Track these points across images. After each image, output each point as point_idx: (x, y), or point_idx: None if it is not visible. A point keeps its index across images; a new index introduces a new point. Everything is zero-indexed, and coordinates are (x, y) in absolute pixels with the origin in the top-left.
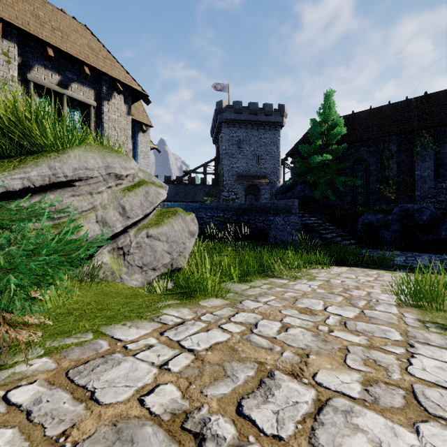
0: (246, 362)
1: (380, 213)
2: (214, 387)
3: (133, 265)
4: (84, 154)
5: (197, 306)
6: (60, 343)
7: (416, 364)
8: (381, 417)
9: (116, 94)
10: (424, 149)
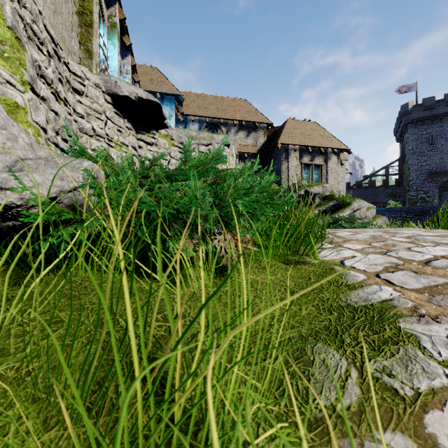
0: None
1: None
2: None
3: None
4: (357, 203)
5: None
6: None
7: None
8: None
9: (333, 155)
10: None
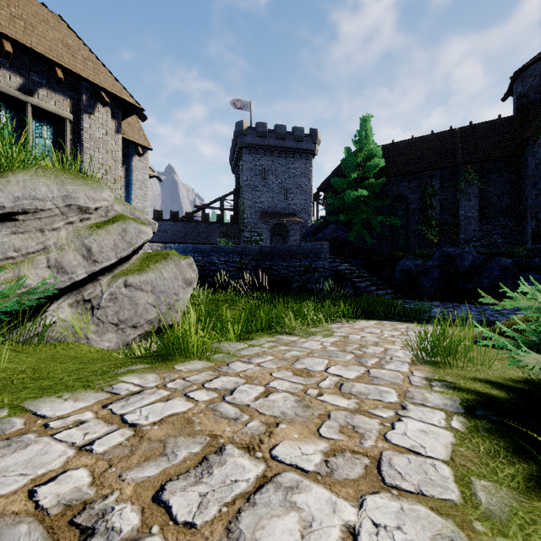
0: (197, 436)
1: (420, 258)
2: (139, 469)
3: (106, 322)
4: (32, 179)
5: (169, 371)
6: None
7: (399, 429)
8: (328, 491)
9: (100, 106)
10: (468, 187)
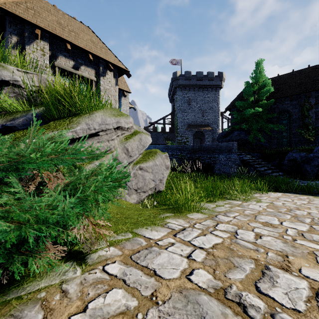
0: (244, 258)
1: (303, 151)
2: (231, 273)
3: (131, 189)
4: (104, 114)
5: (187, 218)
6: (115, 238)
7: None
8: None
9: (108, 72)
10: None
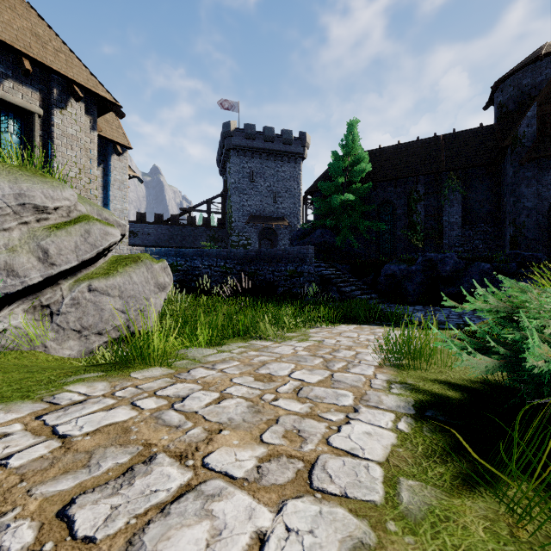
0: (130, 445)
1: (404, 263)
2: (53, 482)
3: (67, 329)
4: None
5: (123, 379)
6: None
7: (344, 432)
8: (250, 498)
9: (73, 101)
10: (452, 193)
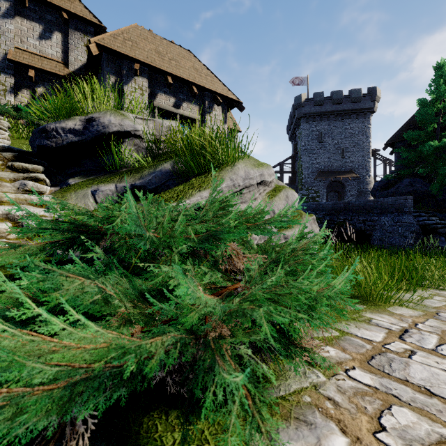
0: None
1: None
2: None
3: None
4: (245, 165)
5: (393, 314)
6: (319, 334)
7: None
8: None
9: (215, 106)
10: None
